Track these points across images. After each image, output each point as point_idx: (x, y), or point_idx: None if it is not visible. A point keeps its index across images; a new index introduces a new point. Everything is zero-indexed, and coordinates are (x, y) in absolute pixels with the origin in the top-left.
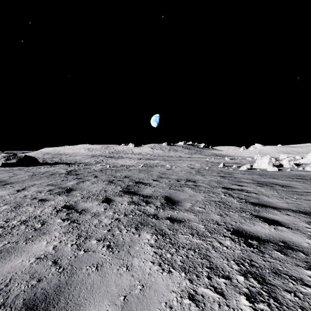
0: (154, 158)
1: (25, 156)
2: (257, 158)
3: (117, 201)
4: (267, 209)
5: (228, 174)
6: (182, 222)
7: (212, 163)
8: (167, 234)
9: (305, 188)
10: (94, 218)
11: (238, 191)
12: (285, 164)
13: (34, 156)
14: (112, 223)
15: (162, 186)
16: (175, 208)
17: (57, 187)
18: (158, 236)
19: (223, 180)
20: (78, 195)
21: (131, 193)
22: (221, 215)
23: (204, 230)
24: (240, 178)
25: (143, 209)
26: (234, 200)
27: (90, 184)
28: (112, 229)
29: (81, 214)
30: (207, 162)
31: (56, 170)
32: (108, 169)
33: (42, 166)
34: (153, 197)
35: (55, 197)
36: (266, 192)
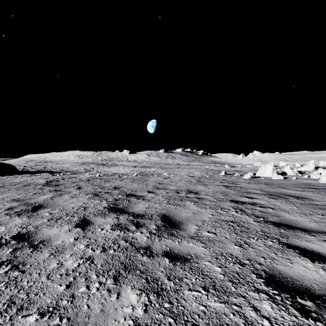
0: (150, 166)
1: (0, 164)
2: (257, 166)
3: (96, 225)
4: (296, 232)
5: (232, 184)
6: (188, 262)
7: (212, 171)
8: (166, 290)
9: (323, 200)
10: (53, 258)
11: (250, 206)
12: (287, 171)
13: (14, 163)
14: (79, 267)
15: (158, 200)
16: (175, 234)
17: (22, 203)
18: (150, 297)
19: (228, 190)
20: (46, 215)
21: (119, 210)
22: (241, 246)
23: (222, 277)
24: (247, 188)
25: (130, 238)
26: (250, 219)
27: (68, 199)
28: (75, 282)
29: (36, 250)
30: (207, 170)
31: (33, 180)
32: (96, 179)
33: (20, 175)
34: (147, 216)
35: (10, 219)
36: (282, 206)
